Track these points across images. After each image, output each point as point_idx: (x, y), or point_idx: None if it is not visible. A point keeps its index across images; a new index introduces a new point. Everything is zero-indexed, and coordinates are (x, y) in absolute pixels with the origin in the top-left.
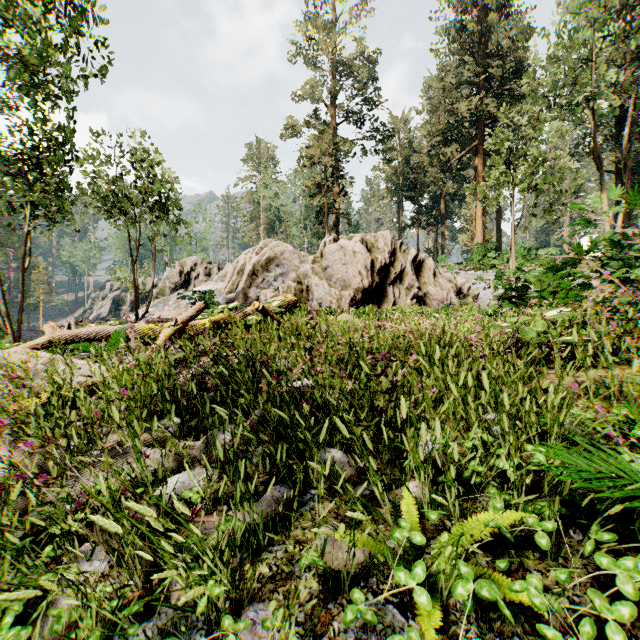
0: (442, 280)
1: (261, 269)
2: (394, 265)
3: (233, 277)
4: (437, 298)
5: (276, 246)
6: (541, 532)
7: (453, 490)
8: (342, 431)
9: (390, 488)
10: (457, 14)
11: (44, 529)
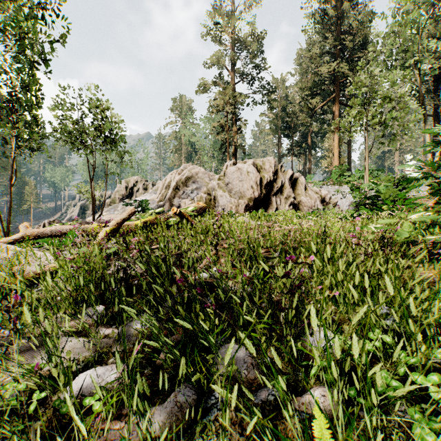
0: (311, 192)
1: (182, 185)
2: (276, 181)
3: (162, 190)
4: (307, 205)
5: (192, 168)
6: None
7: (374, 417)
8: (248, 348)
9: (294, 392)
10: (320, 4)
11: None
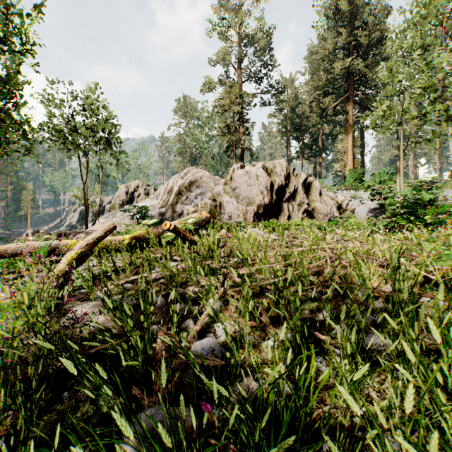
0: (326, 198)
1: (185, 190)
2: (288, 186)
3: (164, 196)
4: (323, 212)
5: (196, 172)
6: None
7: None
8: None
9: None
10: None
11: None
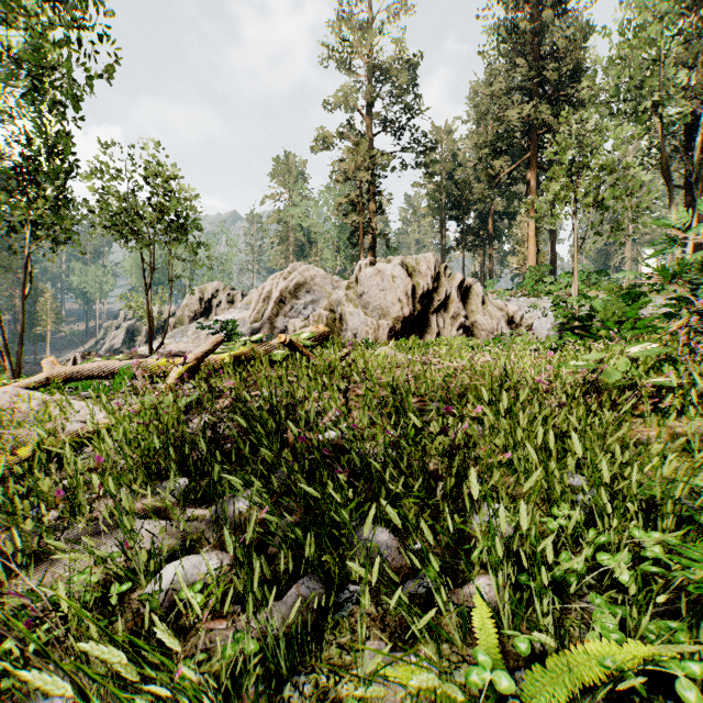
0: (492, 308)
1: (289, 296)
2: (438, 291)
3: (258, 305)
4: (486, 328)
5: (306, 270)
6: (684, 678)
7: (545, 601)
8: (393, 518)
9: (452, 583)
10: (507, 11)
11: (2, 636)
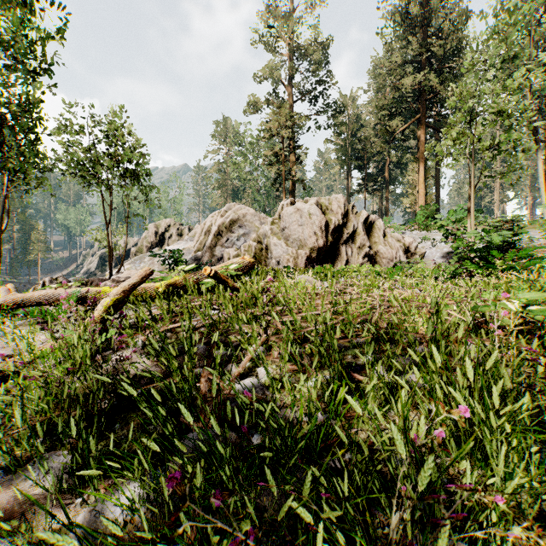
0: (391, 240)
1: (225, 230)
2: (347, 226)
3: (201, 237)
4: (387, 256)
5: (239, 209)
6: None
7: None
8: None
9: None
10: None
11: None
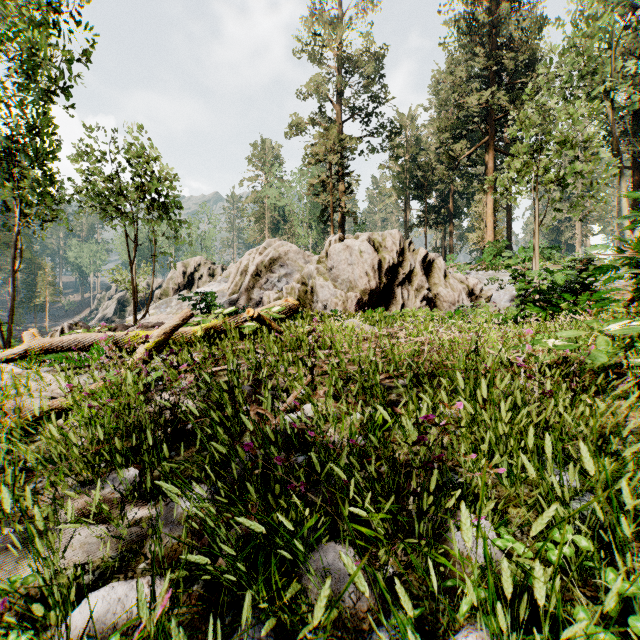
0: (453, 281)
1: (265, 270)
2: (403, 265)
3: (236, 278)
4: (448, 300)
5: (280, 246)
6: None
7: None
8: (357, 584)
9: (432, 633)
10: (467, 5)
11: None
